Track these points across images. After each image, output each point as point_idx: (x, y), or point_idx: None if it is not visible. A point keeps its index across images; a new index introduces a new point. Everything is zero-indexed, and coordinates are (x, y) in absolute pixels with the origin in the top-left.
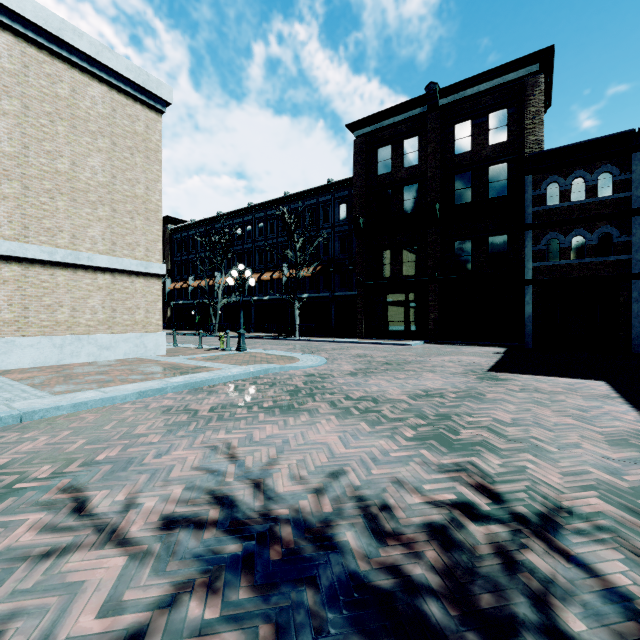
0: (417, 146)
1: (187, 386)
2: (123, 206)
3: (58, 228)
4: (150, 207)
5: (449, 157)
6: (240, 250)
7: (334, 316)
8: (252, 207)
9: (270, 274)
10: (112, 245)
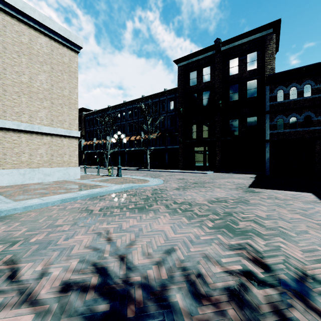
0: (210, 71)
1: (88, 196)
2: (57, 101)
3: (22, 112)
4: (71, 101)
5: (226, 77)
6: (119, 125)
7: (167, 158)
8: (125, 103)
9: (135, 137)
10: (51, 121)
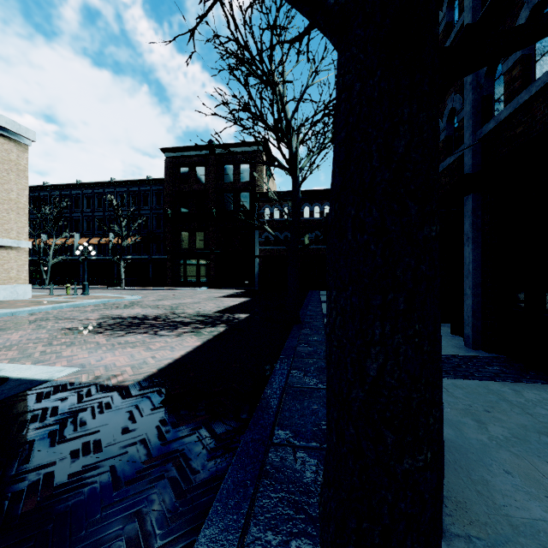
0: (204, 172)
1: (72, 306)
2: (2, 206)
3: None
4: (20, 206)
5: (221, 183)
6: (68, 217)
7: (152, 272)
8: (81, 184)
9: (98, 239)
10: None
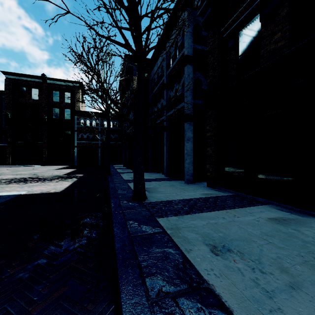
0: (38, 93)
1: None
2: None
3: None
4: None
5: (51, 101)
6: None
7: None
8: None
9: None
10: None
